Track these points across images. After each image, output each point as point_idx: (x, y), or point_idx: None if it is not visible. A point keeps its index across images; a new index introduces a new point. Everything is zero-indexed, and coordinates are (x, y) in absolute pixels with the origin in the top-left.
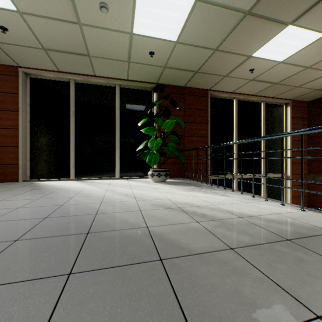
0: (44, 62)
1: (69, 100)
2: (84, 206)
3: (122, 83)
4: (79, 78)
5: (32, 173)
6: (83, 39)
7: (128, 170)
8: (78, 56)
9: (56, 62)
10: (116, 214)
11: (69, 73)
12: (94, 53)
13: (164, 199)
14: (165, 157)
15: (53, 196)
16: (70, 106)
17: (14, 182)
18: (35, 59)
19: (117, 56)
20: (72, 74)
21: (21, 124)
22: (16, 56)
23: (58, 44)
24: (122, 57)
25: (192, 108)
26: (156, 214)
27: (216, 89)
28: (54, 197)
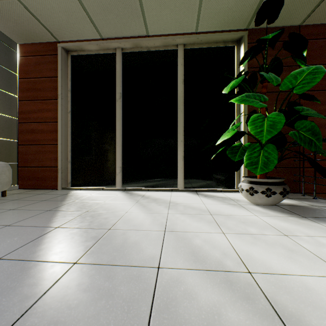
0: (80, 24)
1: (115, 78)
2: None
3: (187, 40)
4: (127, 45)
5: (73, 179)
6: None
7: (196, 177)
8: None
9: (95, 18)
10: None
11: (114, 38)
12: None
13: None
14: None
15: (42, 247)
16: (116, 87)
17: (53, 190)
18: (70, 19)
19: None
20: (117, 40)
21: (60, 115)
22: (48, 21)
23: None
24: None
25: (318, 63)
26: None
27: None
28: (37, 254)
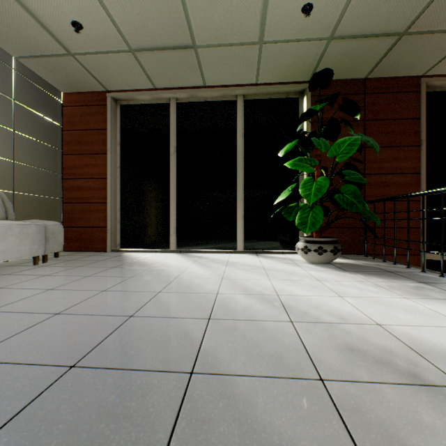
0: (134, 77)
1: (169, 131)
2: (172, 325)
3: (247, 91)
4: (182, 95)
5: (123, 240)
6: (183, 13)
7: (256, 238)
8: (178, 51)
9: (150, 72)
10: (247, 386)
11: (169, 89)
12: (203, 39)
13: (369, 325)
14: (327, 216)
15: (129, 286)
16: (170, 140)
17: (102, 252)
18: (124, 73)
19: (240, 34)
20: (172, 90)
21: (110, 170)
22: (101, 74)
23: (148, 35)
24: (249, 35)
25: (383, 118)
26: (397, 426)
27: (440, 71)
28: (129, 289)
